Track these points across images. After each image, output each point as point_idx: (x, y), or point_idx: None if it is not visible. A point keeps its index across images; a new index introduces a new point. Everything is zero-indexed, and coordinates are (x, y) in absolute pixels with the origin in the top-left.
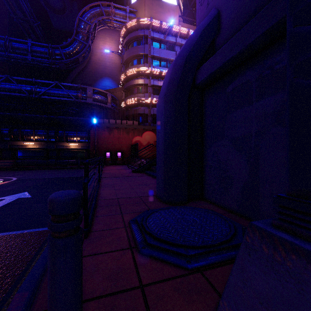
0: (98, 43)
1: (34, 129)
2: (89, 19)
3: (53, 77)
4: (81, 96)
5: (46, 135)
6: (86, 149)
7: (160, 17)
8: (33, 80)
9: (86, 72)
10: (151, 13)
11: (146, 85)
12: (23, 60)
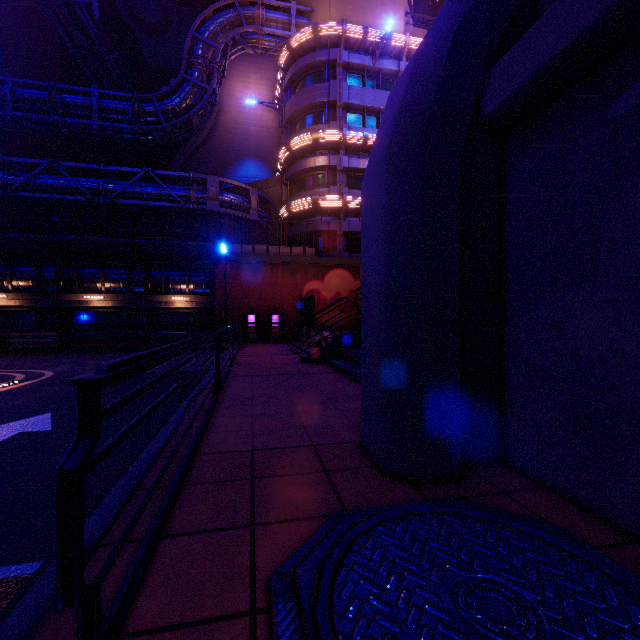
0: (233, 88)
1: (103, 268)
2: (214, 36)
3: (147, 165)
4: (196, 197)
5: (127, 281)
6: (207, 308)
7: (362, 18)
8: (101, 168)
9: (209, 149)
10: (343, 12)
11: (332, 169)
12: (83, 128)
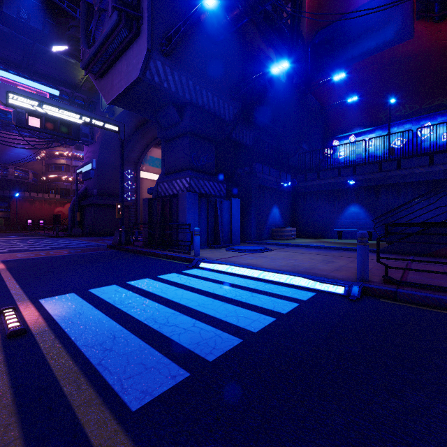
0: None
1: None
2: None
3: None
4: (3, 174)
5: None
6: (5, 217)
7: None
8: None
9: None
10: None
11: (68, 165)
12: None
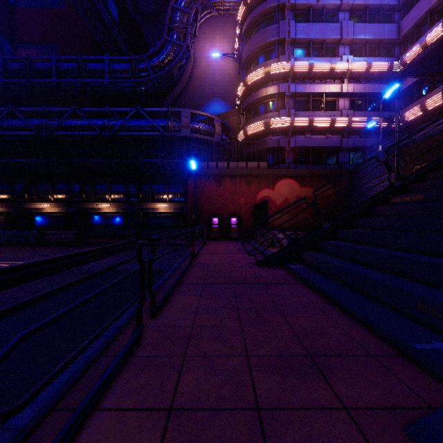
0: (203, 48)
1: (109, 184)
2: (187, 5)
3: (147, 115)
4: (173, 126)
5: (125, 193)
6: (182, 213)
7: None
8: (106, 110)
9: (186, 96)
10: None
11: (281, 96)
12: (100, 86)
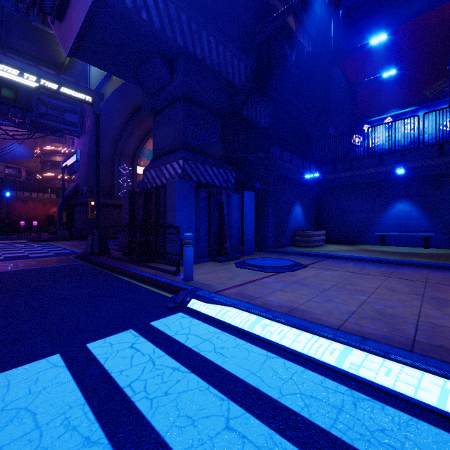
0: None
1: None
2: None
3: None
4: None
5: None
6: None
7: None
8: None
9: None
10: None
11: None
12: None
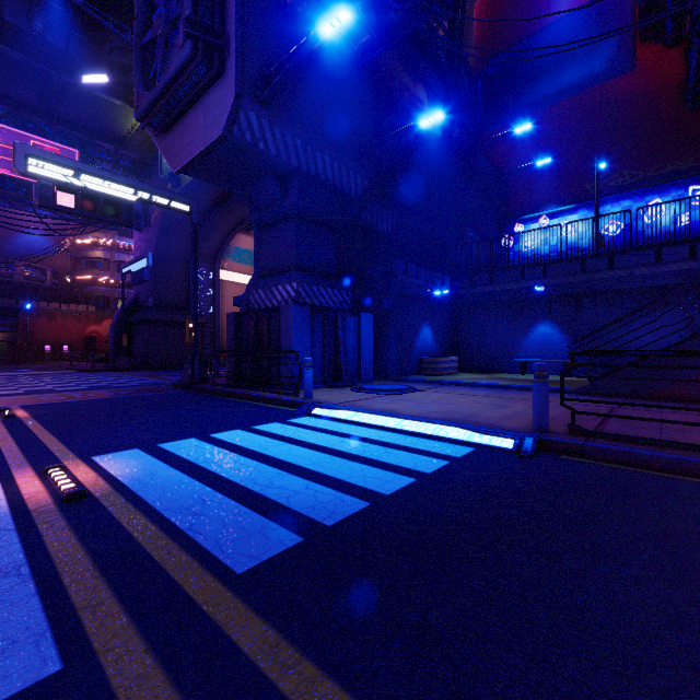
0: None
1: None
2: None
3: None
4: (7, 273)
5: None
6: (10, 341)
7: None
8: None
9: None
10: None
11: (107, 260)
12: None
